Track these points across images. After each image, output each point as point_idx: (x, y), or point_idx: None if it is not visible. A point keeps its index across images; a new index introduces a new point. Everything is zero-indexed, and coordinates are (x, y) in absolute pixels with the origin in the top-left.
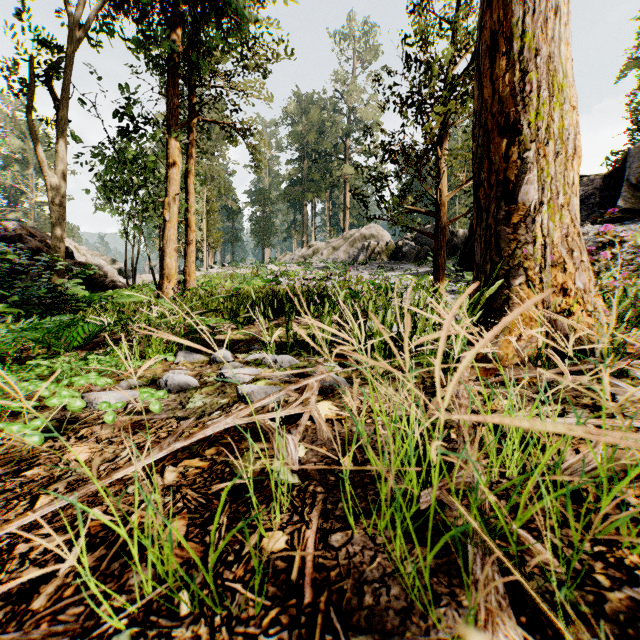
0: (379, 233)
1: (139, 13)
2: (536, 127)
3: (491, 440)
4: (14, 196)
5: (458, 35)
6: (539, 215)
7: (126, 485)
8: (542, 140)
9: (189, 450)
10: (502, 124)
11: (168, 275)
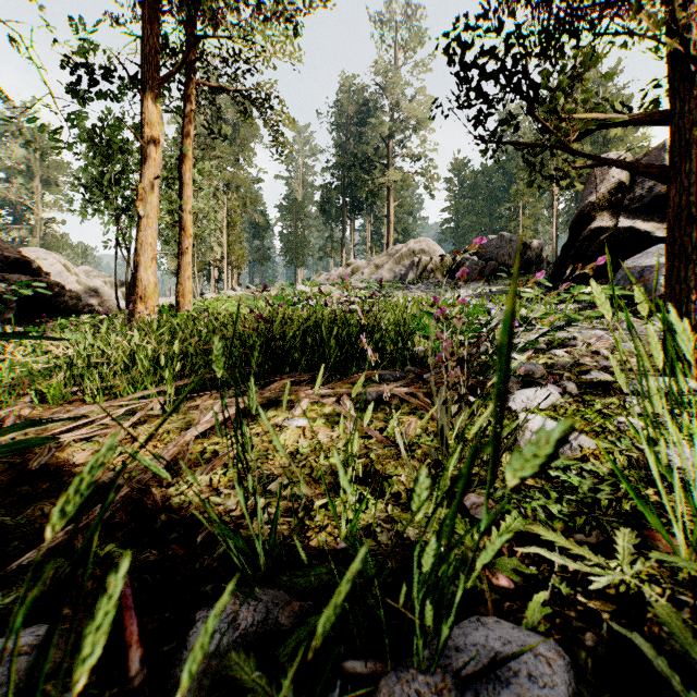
0: (431, 248)
1: None
2: None
3: None
4: (20, 212)
5: None
6: None
7: None
8: None
9: None
10: None
11: (142, 295)
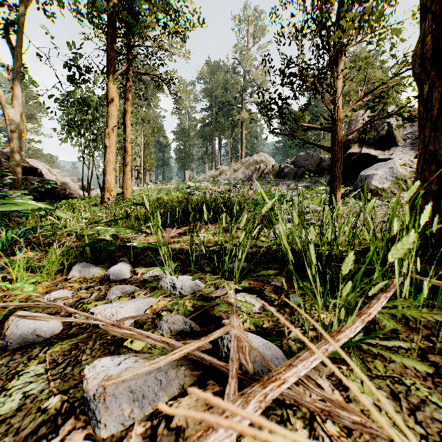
0: (267, 159)
1: None
2: None
3: None
4: None
5: None
6: None
7: None
8: None
9: None
10: None
11: (108, 188)
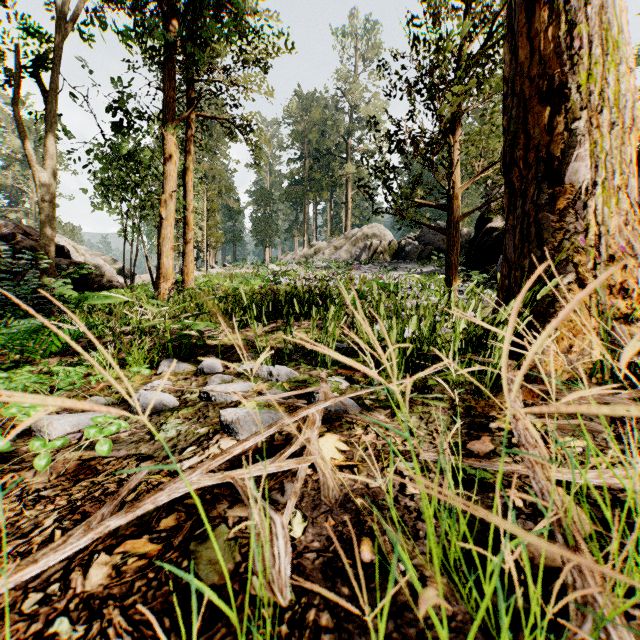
0: (381, 232)
1: (135, 4)
2: (587, 91)
3: (579, 514)
4: (15, 196)
5: (475, 8)
6: (592, 198)
7: (27, 591)
8: (595, 107)
9: (138, 518)
10: (544, 89)
11: (165, 275)
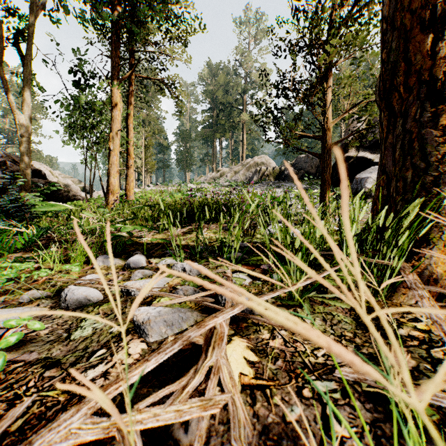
0: (267, 161)
1: None
2: None
3: None
4: (11, 136)
5: None
6: None
7: None
8: None
9: None
10: (426, 18)
11: (112, 190)
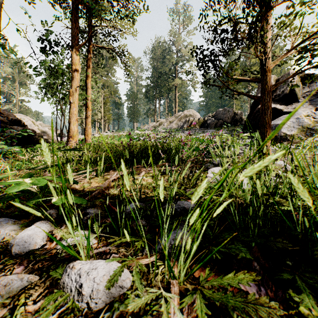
0: (194, 114)
1: None
2: None
3: None
4: (8, 97)
5: None
6: None
7: None
8: None
9: None
10: None
11: (72, 135)
